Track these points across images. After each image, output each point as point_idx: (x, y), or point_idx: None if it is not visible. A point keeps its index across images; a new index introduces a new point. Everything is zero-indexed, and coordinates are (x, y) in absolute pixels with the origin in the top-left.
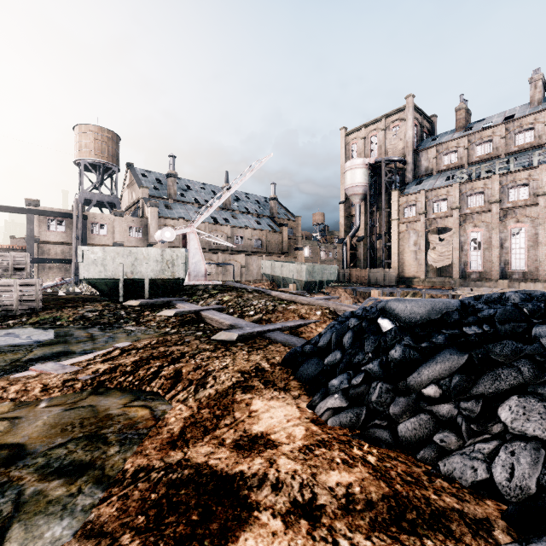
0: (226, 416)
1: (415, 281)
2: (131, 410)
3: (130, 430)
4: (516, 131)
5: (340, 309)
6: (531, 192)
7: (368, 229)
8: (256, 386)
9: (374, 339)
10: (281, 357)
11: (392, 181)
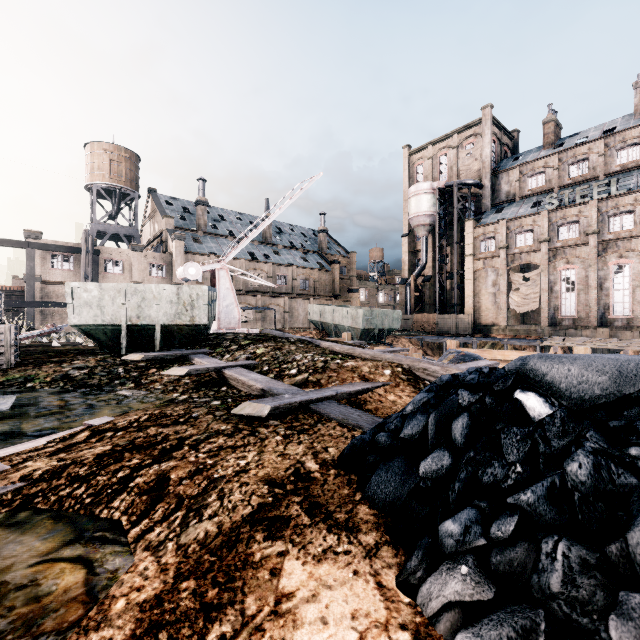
0: (226, 609)
1: (494, 330)
2: (51, 572)
3: (20, 638)
4: (618, 147)
5: (419, 366)
6: (638, 220)
7: (436, 267)
8: (293, 517)
9: (522, 435)
10: (338, 449)
11: (465, 209)
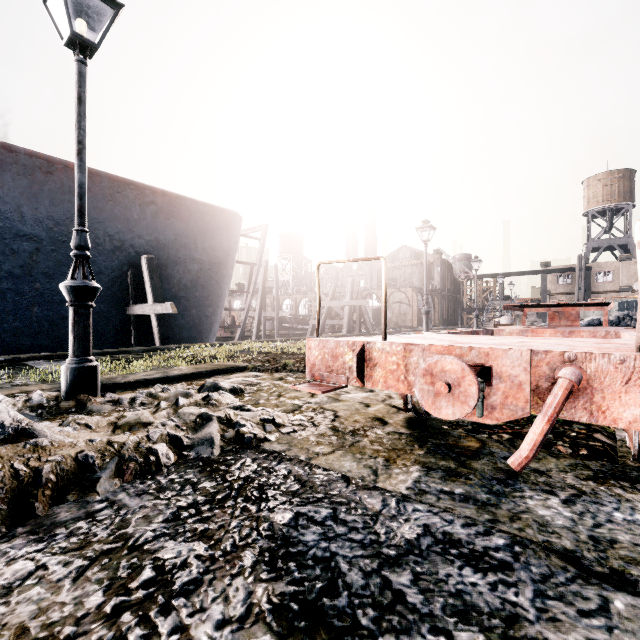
0: None
1: None
2: None
3: None
4: None
5: None
6: None
7: None
8: None
9: None
10: None
11: None
